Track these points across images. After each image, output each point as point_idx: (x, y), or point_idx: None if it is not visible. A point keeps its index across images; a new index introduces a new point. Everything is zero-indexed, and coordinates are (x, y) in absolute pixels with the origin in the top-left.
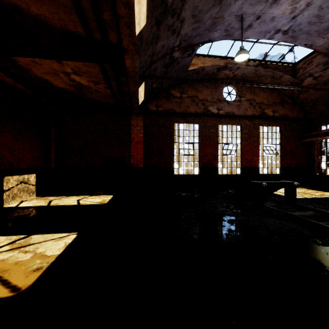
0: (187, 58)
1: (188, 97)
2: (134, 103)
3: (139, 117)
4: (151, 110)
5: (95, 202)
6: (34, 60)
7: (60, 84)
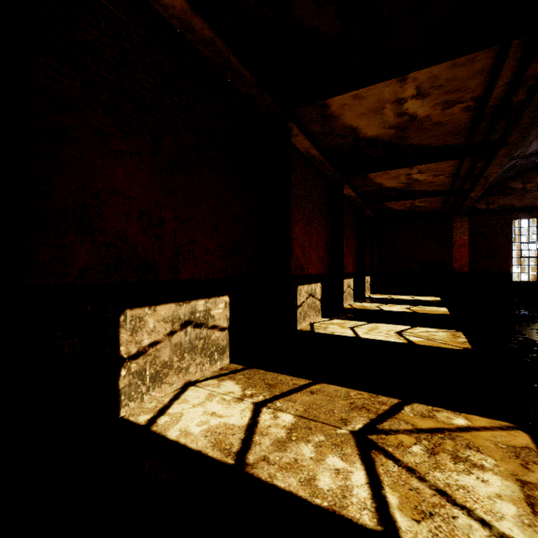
0: (534, 157)
1: (535, 186)
2: (463, 210)
3: (463, 219)
4: (480, 209)
5: (430, 299)
6: (397, 202)
7: (400, 208)
